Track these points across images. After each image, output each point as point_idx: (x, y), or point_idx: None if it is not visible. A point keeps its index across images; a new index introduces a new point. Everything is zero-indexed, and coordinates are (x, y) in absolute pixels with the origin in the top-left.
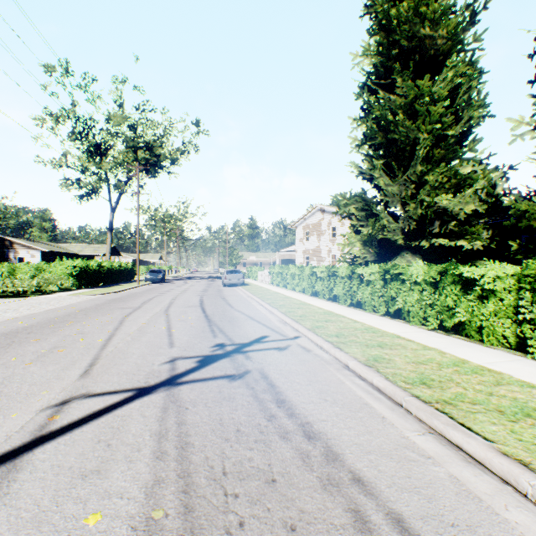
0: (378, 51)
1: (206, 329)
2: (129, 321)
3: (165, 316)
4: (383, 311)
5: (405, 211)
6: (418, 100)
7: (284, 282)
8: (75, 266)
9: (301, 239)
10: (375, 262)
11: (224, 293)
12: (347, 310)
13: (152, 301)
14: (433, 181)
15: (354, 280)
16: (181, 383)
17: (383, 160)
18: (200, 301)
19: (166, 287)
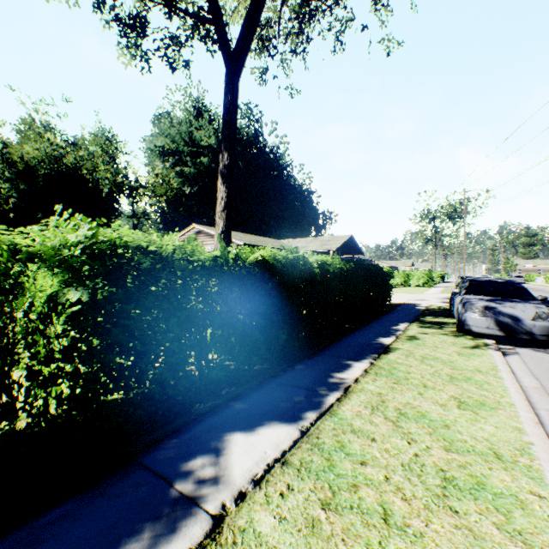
0: None
1: None
2: None
3: None
4: None
5: None
6: None
7: None
8: (440, 274)
9: None
10: None
11: None
12: None
13: None
14: None
15: None
16: None
17: None
18: None
19: None
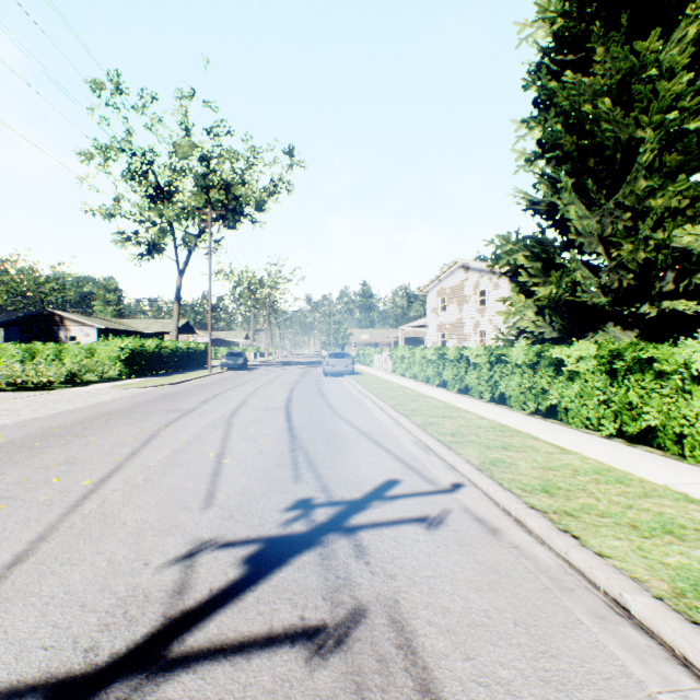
0: (562, 9)
1: (284, 459)
2: (163, 436)
3: (225, 427)
4: (612, 430)
5: (611, 258)
6: (635, 76)
7: (412, 371)
8: (125, 347)
9: (433, 308)
10: (558, 340)
11: (325, 386)
12: (531, 422)
13: (218, 398)
14: (661, 207)
15: (543, 371)
16: (174, 666)
17: (572, 179)
18: (287, 399)
19: (245, 376)
